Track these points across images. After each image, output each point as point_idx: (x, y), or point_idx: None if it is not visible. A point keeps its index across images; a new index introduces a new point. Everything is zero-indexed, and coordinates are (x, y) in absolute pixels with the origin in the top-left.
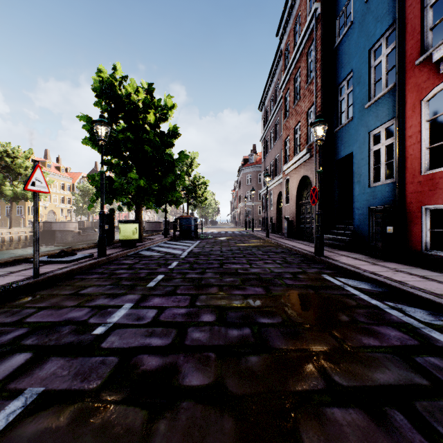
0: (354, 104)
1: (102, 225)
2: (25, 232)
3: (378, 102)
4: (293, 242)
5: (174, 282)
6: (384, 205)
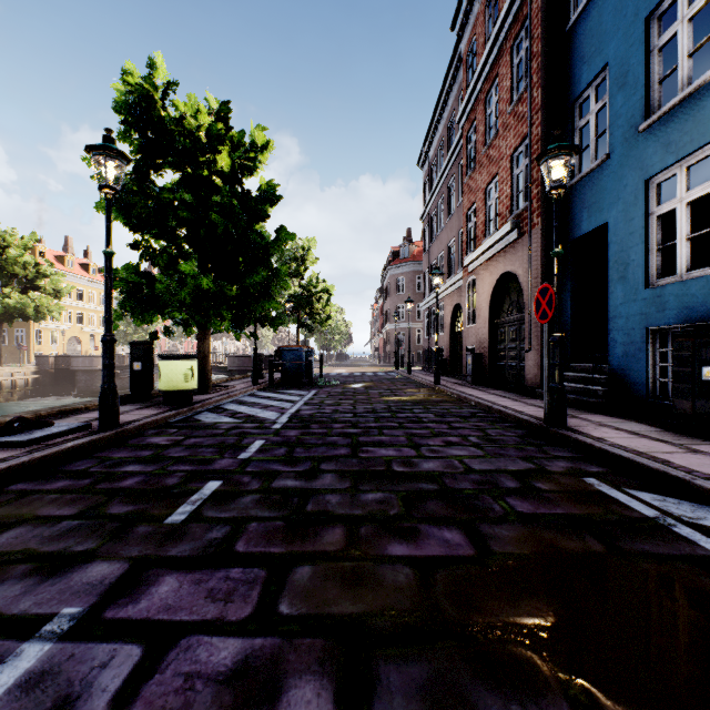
0: (611, 128)
1: (109, 365)
2: (25, 373)
3: (670, 115)
4: (487, 394)
5: (238, 505)
6: (685, 324)
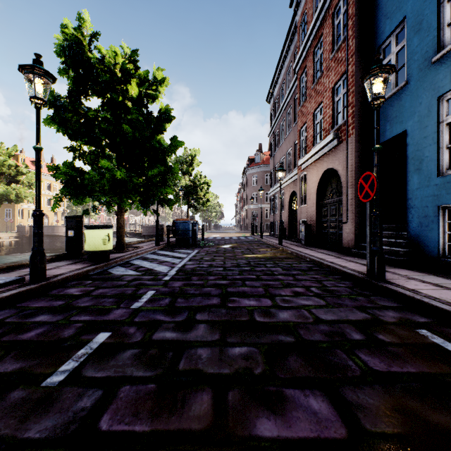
0: (409, 62)
1: (37, 233)
2: (10, 237)
3: None
4: (317, 253)
5: (117, 361)
6: None
